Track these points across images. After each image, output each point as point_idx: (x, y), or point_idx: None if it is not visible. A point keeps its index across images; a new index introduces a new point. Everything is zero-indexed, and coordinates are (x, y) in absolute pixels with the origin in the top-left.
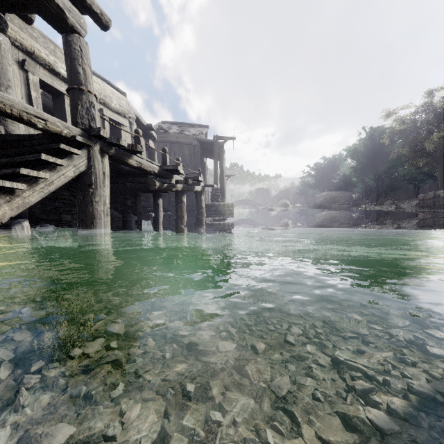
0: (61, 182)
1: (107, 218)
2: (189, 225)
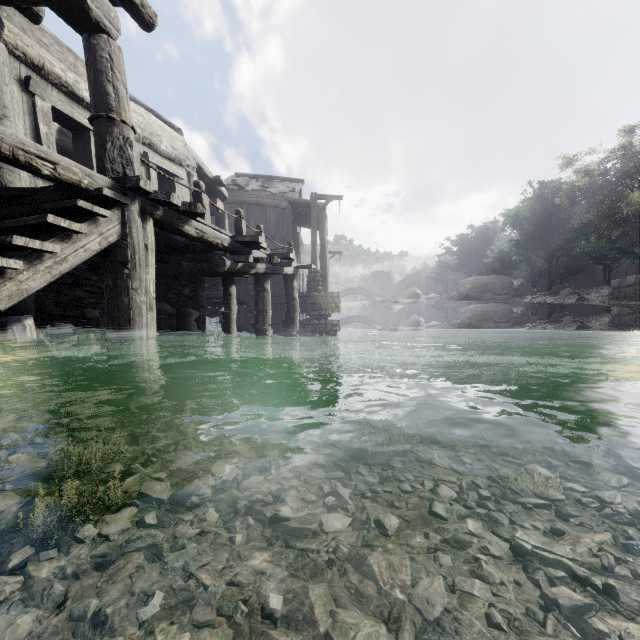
0: (79, 258)
1: (152, 313)
2: (275, 324)
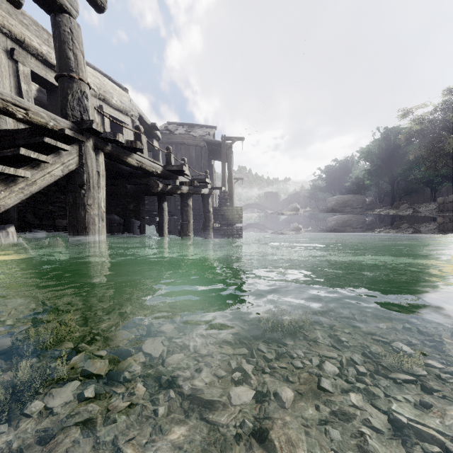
0: (46, 181)
1: (103, 223)
2: (195, 230)
